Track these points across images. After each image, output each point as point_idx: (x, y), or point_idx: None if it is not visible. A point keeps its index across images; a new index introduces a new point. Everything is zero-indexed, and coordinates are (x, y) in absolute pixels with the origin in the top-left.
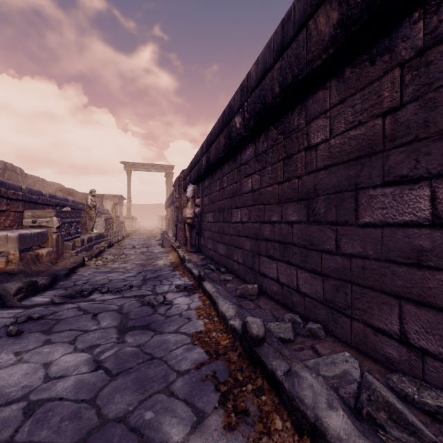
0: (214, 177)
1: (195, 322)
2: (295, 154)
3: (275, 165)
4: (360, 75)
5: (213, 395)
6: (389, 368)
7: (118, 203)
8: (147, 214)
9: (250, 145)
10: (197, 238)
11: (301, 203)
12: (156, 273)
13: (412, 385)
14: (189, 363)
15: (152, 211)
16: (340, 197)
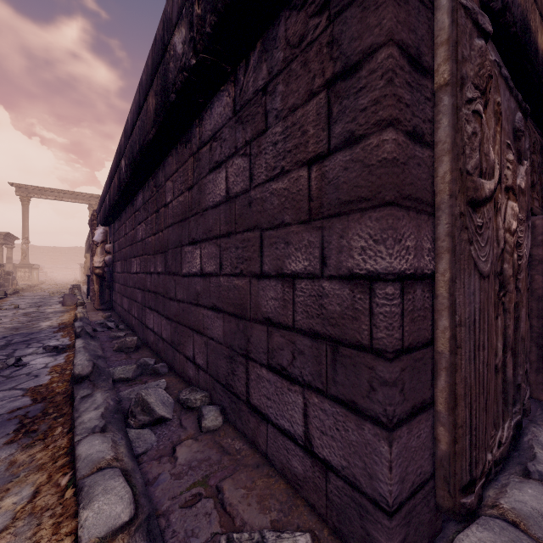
0: (121, 220)
1: (41, 378)
2: (160, 209)
3: (152, 217)
4: (182, 153)
5: (13, 427)
6: (190, 385)
7: (5, 245)
8: (62, 262)
9: (141, 191)
10: (108, 292)
11: (163, 255)
12: (30, 336)
13: (189, 391)
14: (5, 410)
15: (71, 257)
16: (176, 252)
